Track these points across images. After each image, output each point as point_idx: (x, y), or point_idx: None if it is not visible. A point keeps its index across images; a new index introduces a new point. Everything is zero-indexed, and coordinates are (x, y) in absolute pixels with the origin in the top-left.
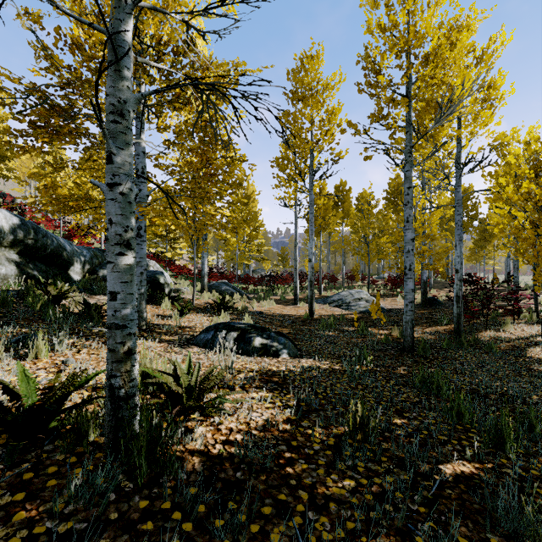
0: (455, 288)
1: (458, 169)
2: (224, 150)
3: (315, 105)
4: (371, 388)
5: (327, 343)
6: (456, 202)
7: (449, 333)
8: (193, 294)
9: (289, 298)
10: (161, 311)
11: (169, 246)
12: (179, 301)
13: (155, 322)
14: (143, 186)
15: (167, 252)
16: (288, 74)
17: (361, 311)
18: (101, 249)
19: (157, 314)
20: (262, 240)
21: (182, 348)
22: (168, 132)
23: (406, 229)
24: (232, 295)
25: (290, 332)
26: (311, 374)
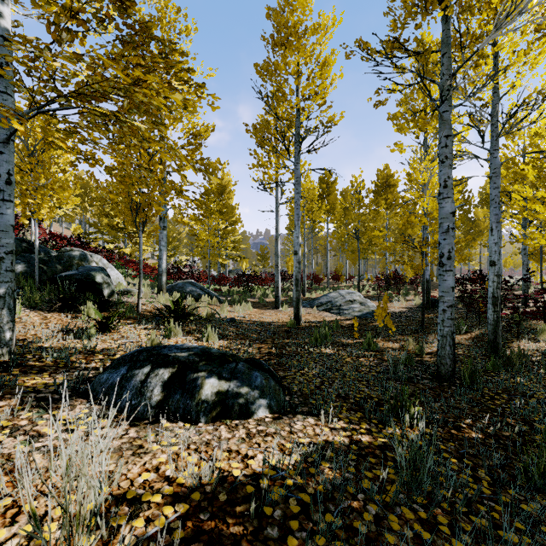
0: (490, 286)
1: (495, 127)
2: (165, 62)
3: (303, 49)
4: (463, 514)
5: (328, 371)
6: (493, 172)
7: (475, 344)
8: (138, 296)
9: (269, 301)
10: (77, 322)
11: (131, 242)
12: (119, 307)
13: (47, 343)
14: (3, 100)
15: (125, 248)
16: (268, 9)
17: (356, 315)
18: (19, 238)
19: (64, 328)
20: (239, 237)
21: (45, 411)
22: (80, 44)
23: (442, 198)
24: (199, 298)
25: (270, 351)
26: (321, 479)
